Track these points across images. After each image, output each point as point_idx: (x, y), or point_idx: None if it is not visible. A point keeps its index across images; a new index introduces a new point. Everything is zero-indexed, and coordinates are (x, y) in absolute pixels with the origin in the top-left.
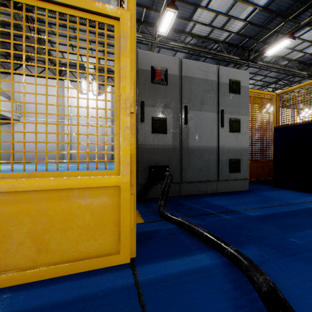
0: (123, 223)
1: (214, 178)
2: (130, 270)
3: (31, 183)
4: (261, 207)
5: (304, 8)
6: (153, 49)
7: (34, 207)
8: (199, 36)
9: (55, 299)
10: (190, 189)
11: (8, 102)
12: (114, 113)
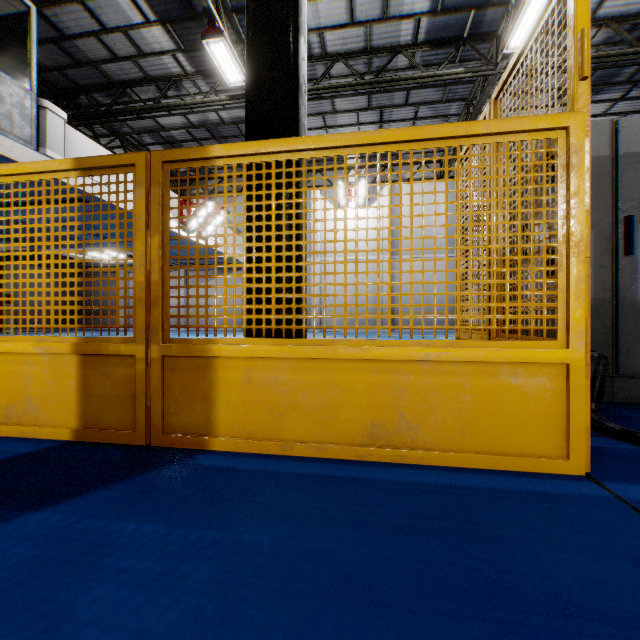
0: (574, 416)
1: None
2: (594, 484)
3: (458, 353)
4: None
5: None
6: (488, 88)
7: (457, 381)
8: (620, 18)
9: (508, 487)
10: (639, 392)
11: (237, 238)
12: (558, 261)
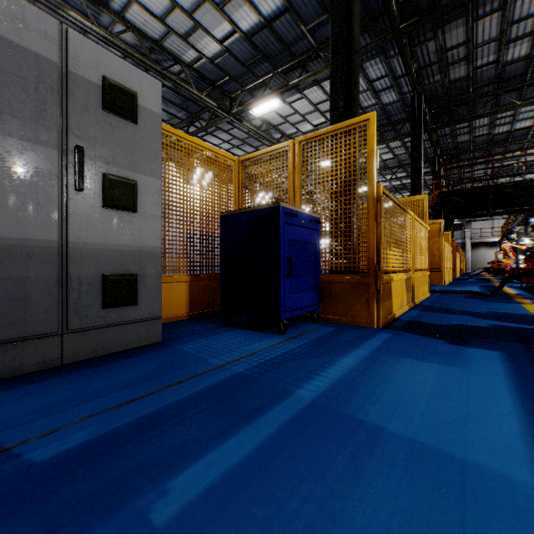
0: None
1: (48, 327)
2: None
3: None
4: (120, 405)
5: (294, 64)
6: None
7: None
8: (143, 33)
9: None
10: None
11: None
12: None
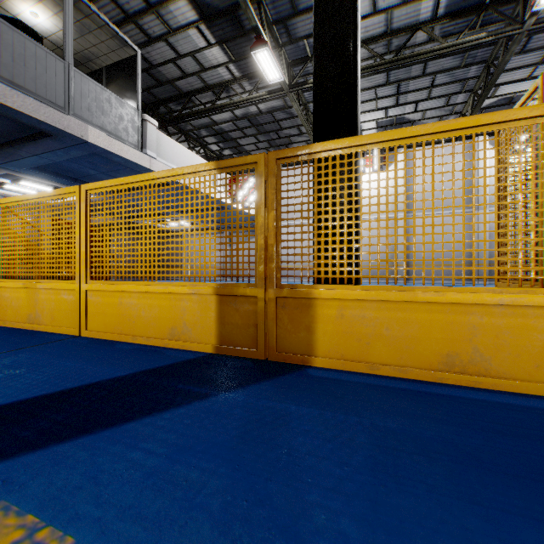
0: None
1: None
2: None
3: (531, 299)
4: None
5: None
6: (513, 48)
7: (530, 323)
8: None
9: None
10: None
11: None
12: None
